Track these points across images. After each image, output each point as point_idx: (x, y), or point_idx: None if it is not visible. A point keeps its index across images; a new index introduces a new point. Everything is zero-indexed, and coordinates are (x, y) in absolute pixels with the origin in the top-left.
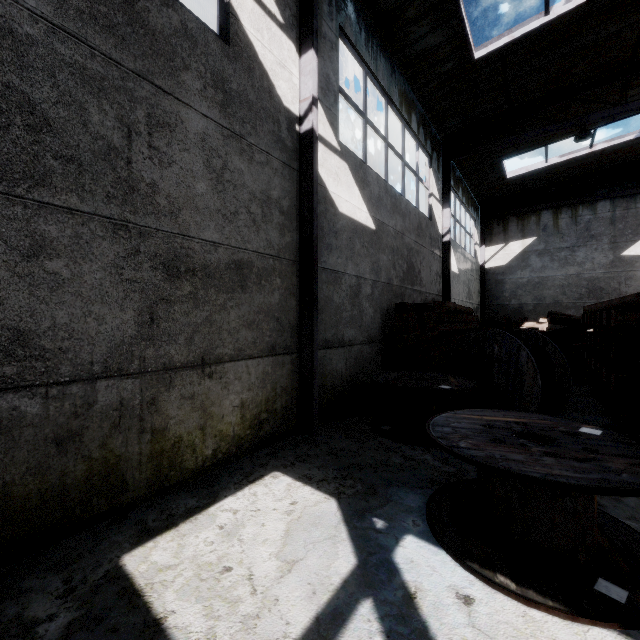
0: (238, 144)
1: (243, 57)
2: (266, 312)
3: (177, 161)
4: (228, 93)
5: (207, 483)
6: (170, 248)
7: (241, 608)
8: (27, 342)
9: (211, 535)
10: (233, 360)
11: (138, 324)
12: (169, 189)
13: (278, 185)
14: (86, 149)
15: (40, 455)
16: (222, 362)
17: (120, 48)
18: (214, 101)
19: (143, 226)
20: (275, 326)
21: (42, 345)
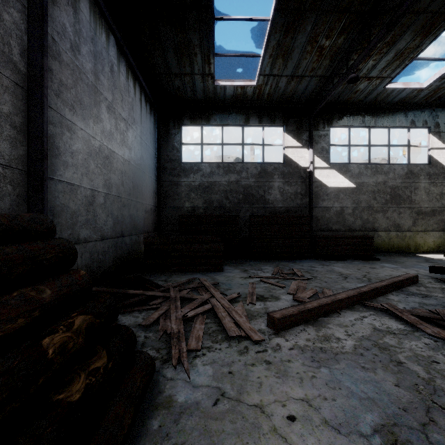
0: (432, 184)
1: (434, 164)
2: (441, 221)
3: (419, 194)
4: (430, 175)
5: (426, 253)
6: (417, 210)
7: (437, 257)
8: (399, 225)
9: (430, 255)
10: (431, 231)
11: (412, 223)
12: (417, 199)
13: (444, 189)
14: (405, 197)
15: (400, 240)
16: (428, 231)
17: (409, 180)
18: (426, 178)
19: (413, 207)
20: (444, 224)
21: (400, 226)
